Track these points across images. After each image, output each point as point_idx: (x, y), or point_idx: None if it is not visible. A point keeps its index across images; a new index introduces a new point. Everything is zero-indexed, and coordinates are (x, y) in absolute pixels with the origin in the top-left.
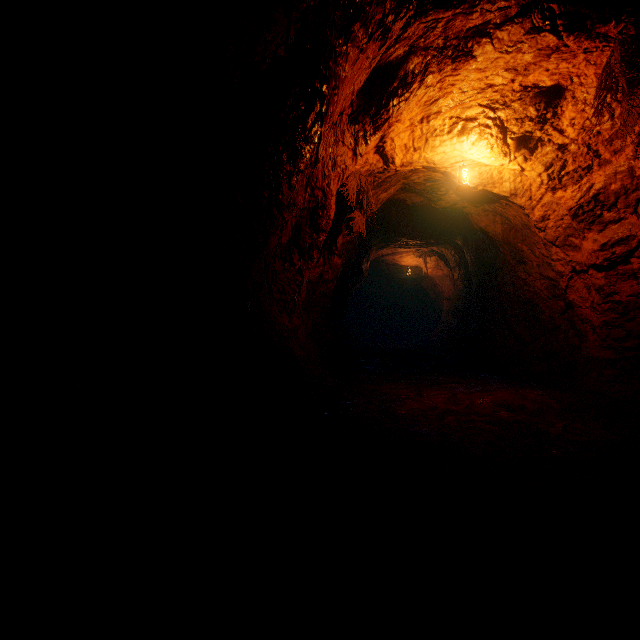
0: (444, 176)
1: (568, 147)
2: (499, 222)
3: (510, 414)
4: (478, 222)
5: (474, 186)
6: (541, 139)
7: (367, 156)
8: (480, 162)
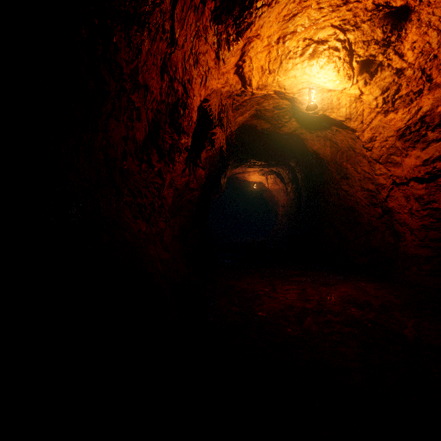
0: (290, 103)
1: (405, 71)
2: (328, 146)
3: (360, 311)
4: (312, 146)
5: (316, 111)
6: (382, 64)
7: (228, 76)
8: (323, 88)
